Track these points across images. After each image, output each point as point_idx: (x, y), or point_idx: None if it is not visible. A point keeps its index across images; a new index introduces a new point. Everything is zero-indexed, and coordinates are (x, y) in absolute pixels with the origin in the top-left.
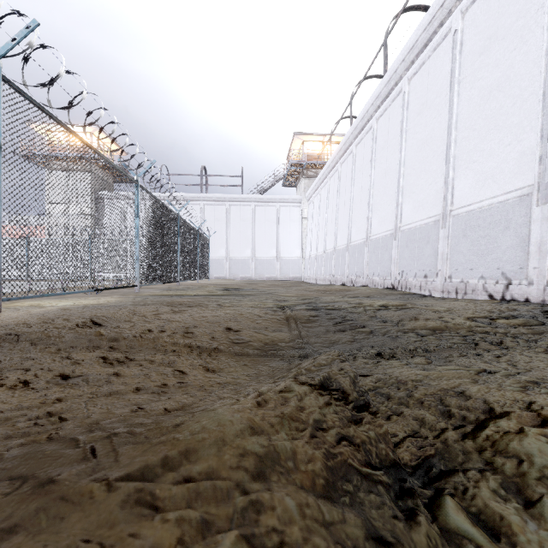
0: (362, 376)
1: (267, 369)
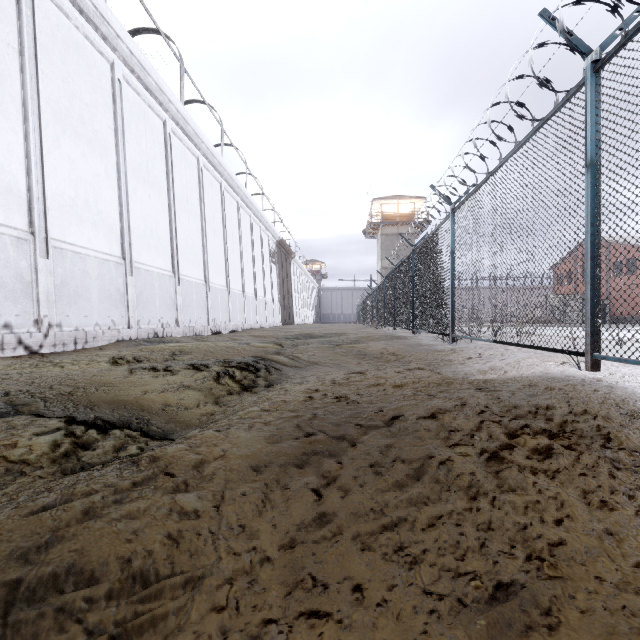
0: None
1: None
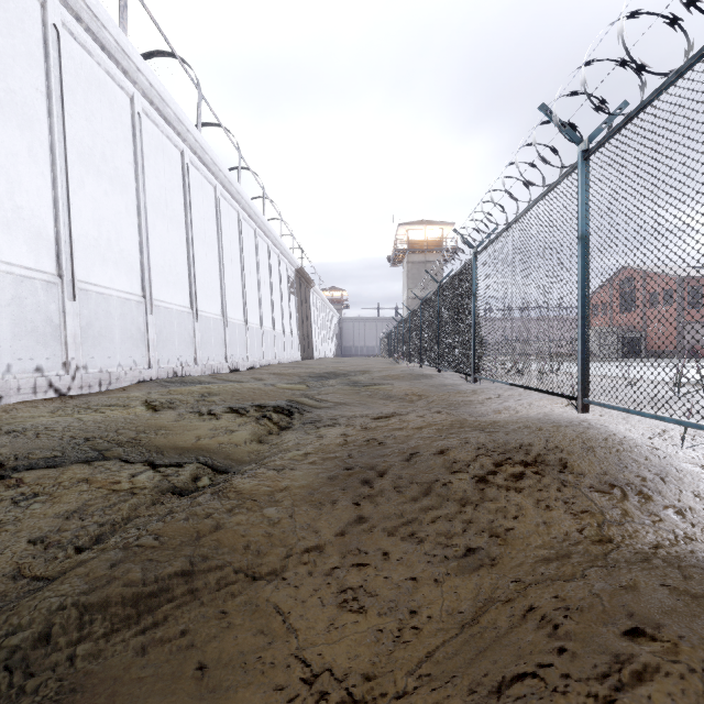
0: (43, 577)
1: (166, 631)
